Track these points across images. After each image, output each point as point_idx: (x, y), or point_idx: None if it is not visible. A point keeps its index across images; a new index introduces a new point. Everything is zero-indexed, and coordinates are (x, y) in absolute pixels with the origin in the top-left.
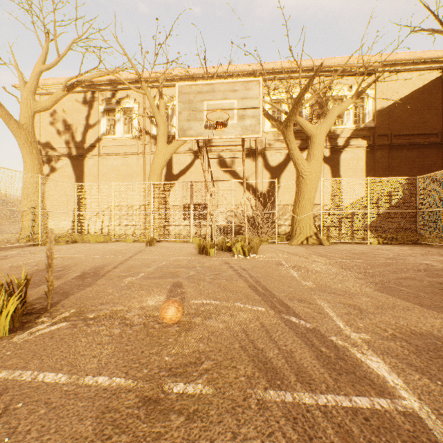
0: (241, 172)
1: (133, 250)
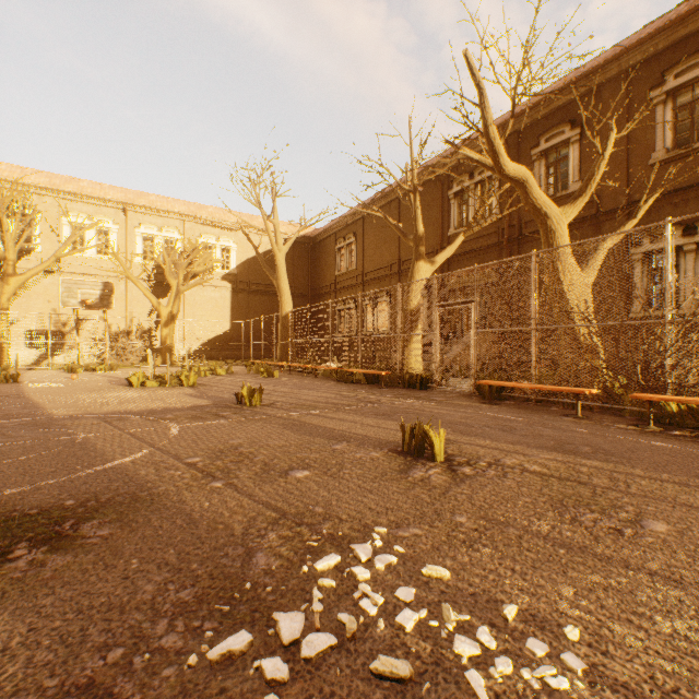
0: None
1: None
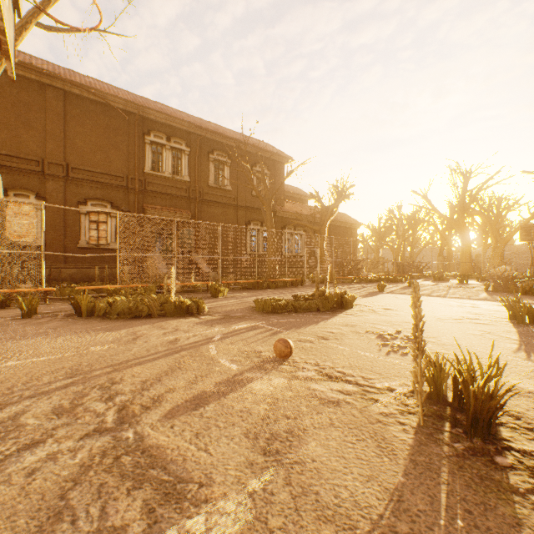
0: None
1: None
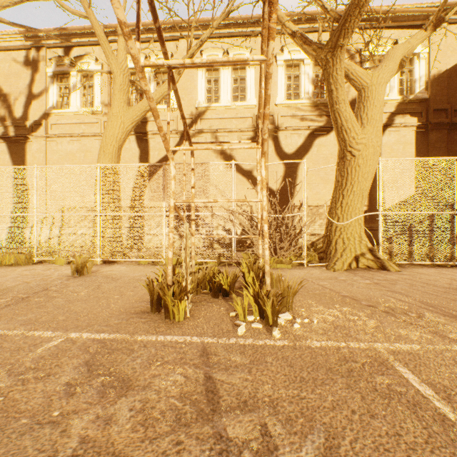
0: (245, 161)
1: (20, 291)
